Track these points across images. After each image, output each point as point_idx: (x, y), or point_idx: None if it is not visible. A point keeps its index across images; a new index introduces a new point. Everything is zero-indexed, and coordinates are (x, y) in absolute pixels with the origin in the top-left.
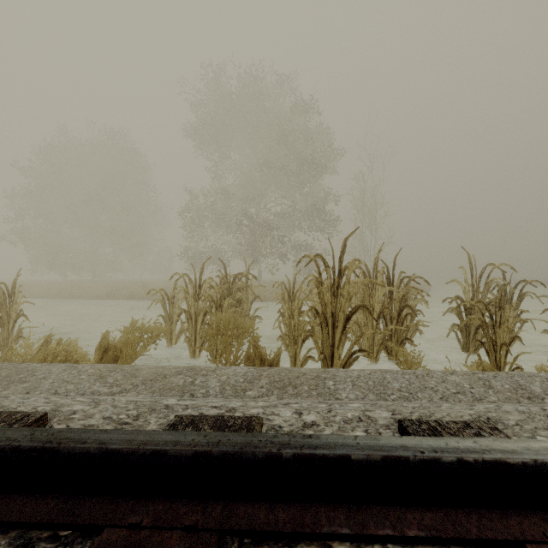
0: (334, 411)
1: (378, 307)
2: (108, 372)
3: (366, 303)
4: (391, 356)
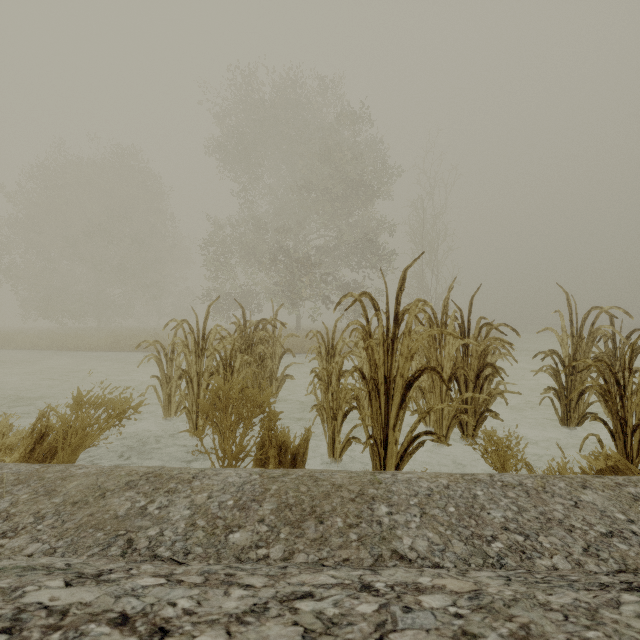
0: (390, 637)
1: (448, 367)
2: (11, 485)
3: (433, 361)
4: (474, 444)
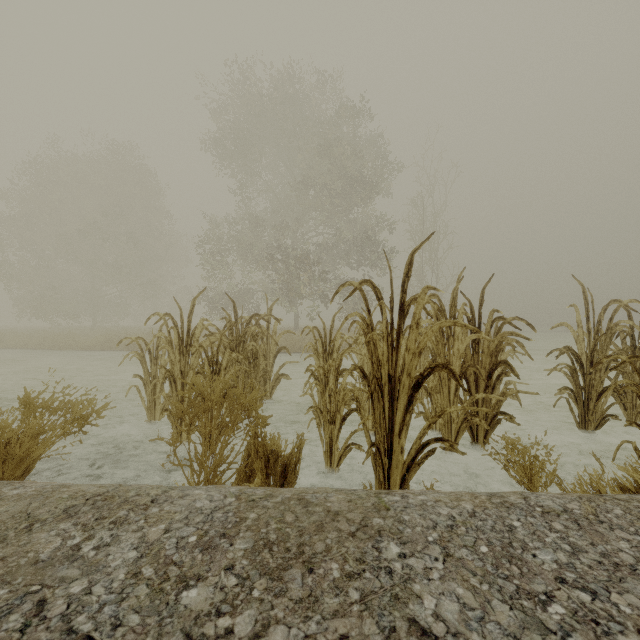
0: None
1: (458, 364)
2: None
3: (441, 358)
4: (495, 454)
